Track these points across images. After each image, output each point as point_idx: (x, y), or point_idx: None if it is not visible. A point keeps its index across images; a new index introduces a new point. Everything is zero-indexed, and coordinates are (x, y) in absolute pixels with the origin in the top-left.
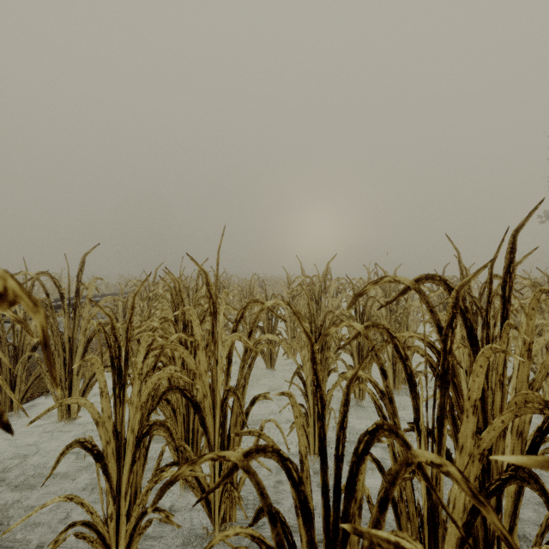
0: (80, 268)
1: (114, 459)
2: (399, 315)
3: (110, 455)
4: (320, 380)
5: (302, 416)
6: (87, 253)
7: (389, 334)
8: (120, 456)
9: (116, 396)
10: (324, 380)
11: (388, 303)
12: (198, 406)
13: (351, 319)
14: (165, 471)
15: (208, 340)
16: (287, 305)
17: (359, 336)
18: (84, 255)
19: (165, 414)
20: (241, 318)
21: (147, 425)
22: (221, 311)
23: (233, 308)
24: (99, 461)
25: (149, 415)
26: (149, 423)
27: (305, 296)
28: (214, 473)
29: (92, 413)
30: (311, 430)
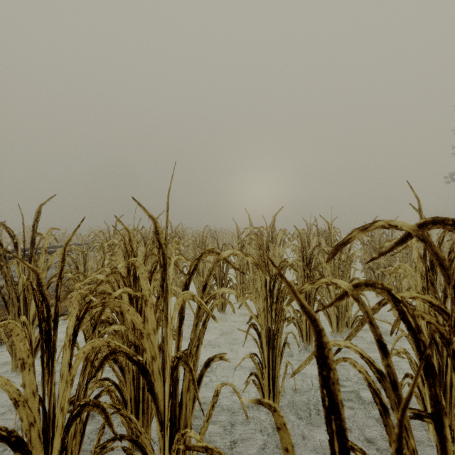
0: (35, 219)
1: (40, 443)
2: (342, 263)
3: (34, 439)
4: (337, 400)
5: (257, 368)
6: (43, 203)
7: (392, 297)
8: (48, 440)
9: (44, 366)
10: (280, 331)
11: (381, 254)
12: (146, 370)
13: (299, 267)
14: (106, 447)
15: (159, 292)
16: (246, 256)
17: (346, 297)
18: (40, 205)
19: (115, 370)
20: (194, 270)
21: (77, 404)
22: (171, 264)
23: (186, 258)
24: (18, 450)
25: (88, 384)
26: (81, 402)
27: (254, 245)
28: (163, 446)
29: (8, 392)
30: (266, 381)
